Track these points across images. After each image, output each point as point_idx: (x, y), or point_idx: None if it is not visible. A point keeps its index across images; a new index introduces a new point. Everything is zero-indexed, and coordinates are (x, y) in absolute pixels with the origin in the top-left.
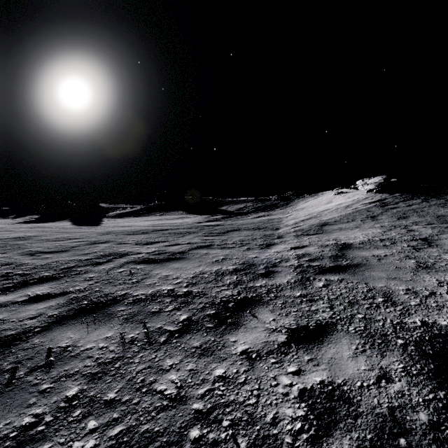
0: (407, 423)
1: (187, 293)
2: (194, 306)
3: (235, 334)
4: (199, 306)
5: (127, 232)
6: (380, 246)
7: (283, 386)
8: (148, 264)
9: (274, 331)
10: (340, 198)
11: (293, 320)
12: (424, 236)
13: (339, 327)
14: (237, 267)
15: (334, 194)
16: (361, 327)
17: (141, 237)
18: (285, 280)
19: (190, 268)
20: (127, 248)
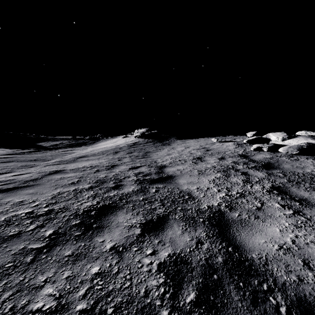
0: None
1: None
2: None
3: None
4: None
5: None
6: (80, 170)
7: None
8: None
9: None
10: (122, 140)
11: None
12: (117, 164)
13: None
14: None
15: (122, 137)
16: None
17: None
18: None
19: None
20: None
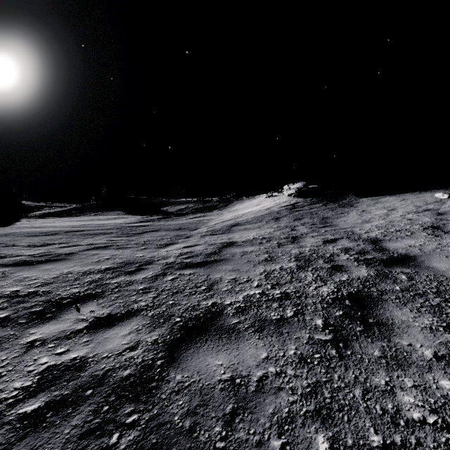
0: (109, 379)
1: (31, 293)
2: (25, 304)
3: (40, 327)
4: (30, 305)
5: (32, 234)
6: (256, 243)
7: (36, 365)
8: (17, 266)
9: (82, 321)
10: (268, 201)
11: (109, 310)
12: (297, 235)
13: (143, 312)
14: (112, 266)
15: (265, 197)
16: (161, 311)
17: (41, 239)
18: (144, 276)
19: (60, 269)
20: (10, 251)
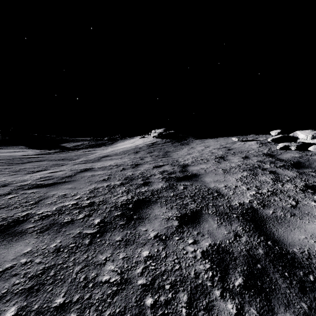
0: None
1: None
2: None
3: None
4: None
5: None
6: (107, 169)
7: None
8: None
9: None
10: (140, 140)
11: None
12: (140, 163)
13: None
14: None
15: (139, 138)
16: None
17: None
18: None
19: None
20: None
